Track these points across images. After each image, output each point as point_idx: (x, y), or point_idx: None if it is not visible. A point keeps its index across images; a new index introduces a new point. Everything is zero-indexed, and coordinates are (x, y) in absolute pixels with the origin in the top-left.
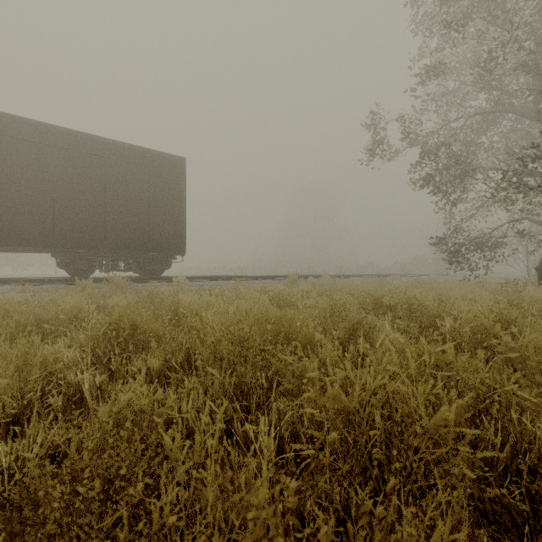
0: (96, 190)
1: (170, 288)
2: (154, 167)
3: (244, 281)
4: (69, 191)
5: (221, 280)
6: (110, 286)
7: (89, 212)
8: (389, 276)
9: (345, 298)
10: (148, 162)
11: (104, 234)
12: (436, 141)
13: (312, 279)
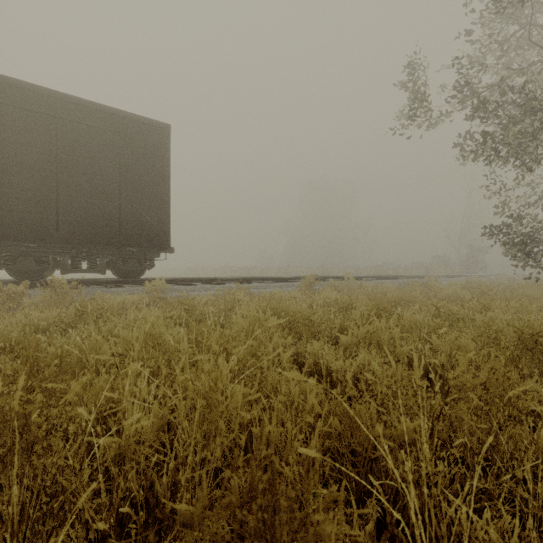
0: (44, 161)
1: (135, 296)
2: (127, 134)
3: (247, 284)
4: (2, 162)
5: (218, 283)
6: (49, 294)
7: (33, 191)
8: (418, 277)
9: (410, 319)
10: (119, 127)
11: (55, 221)
12: (500, 100)
13: (332, 281)
